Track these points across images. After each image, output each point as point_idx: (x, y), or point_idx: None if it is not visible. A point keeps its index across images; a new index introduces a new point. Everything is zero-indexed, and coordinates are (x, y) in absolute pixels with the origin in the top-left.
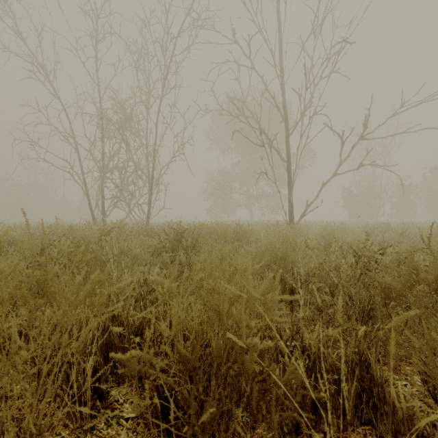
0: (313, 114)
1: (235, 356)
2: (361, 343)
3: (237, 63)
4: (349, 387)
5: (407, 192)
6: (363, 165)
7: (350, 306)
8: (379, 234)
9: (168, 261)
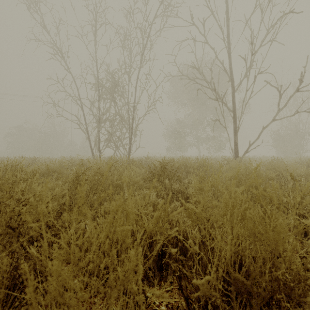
0: (258, 73)
1: (307, 289)
2: None
3: (194, 40)
4: None
5: None
6: (298, 112)
7: None
8: None
9: (158, 186)
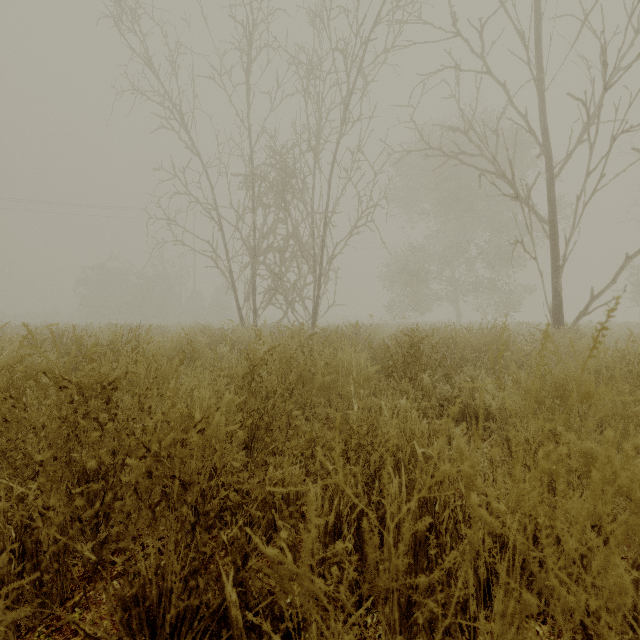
0: (621, 132)
1: None
2: None
3: (458, 69)
4: None
5: None
6: None
7: None
8: None
9: (410, 390)
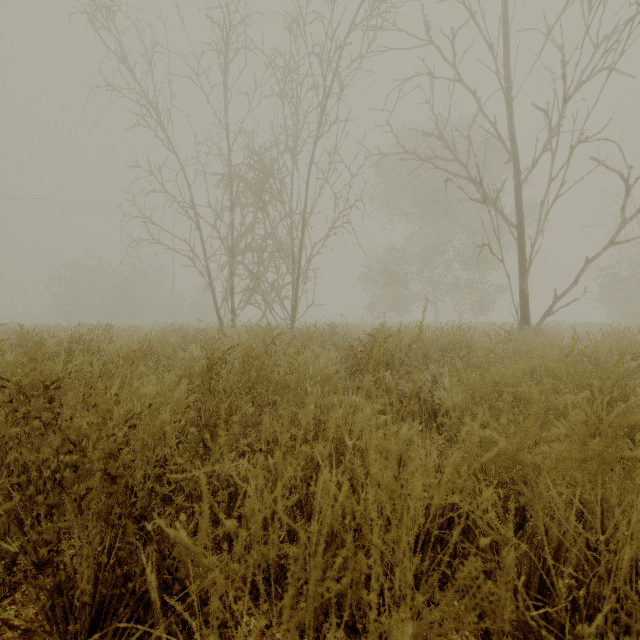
0: (579, 142)
1: None
2: None
3: (431, 76)
4: None
5: None
6: None
7: None
8: None
9: (371, 387)
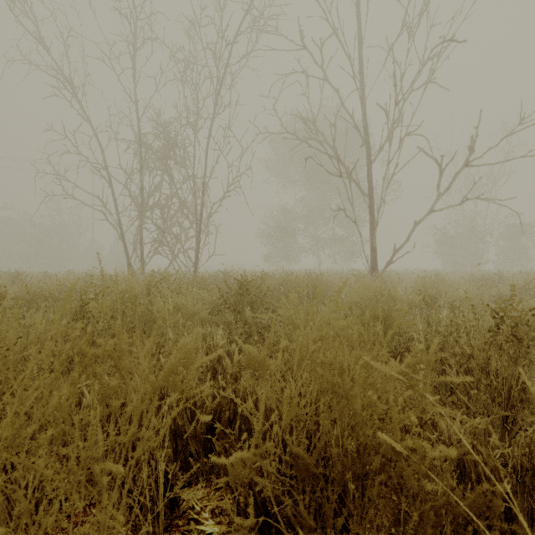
0: (405, 135)
1: (382, 463)
2: (532, 441)
3: (306, 74)
4: (518, 503)
5: (518, 234)
6: (468, 199)
7: (494, 386)
8: (493, 287)
9: (232, 321)
